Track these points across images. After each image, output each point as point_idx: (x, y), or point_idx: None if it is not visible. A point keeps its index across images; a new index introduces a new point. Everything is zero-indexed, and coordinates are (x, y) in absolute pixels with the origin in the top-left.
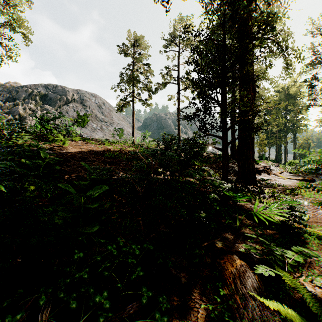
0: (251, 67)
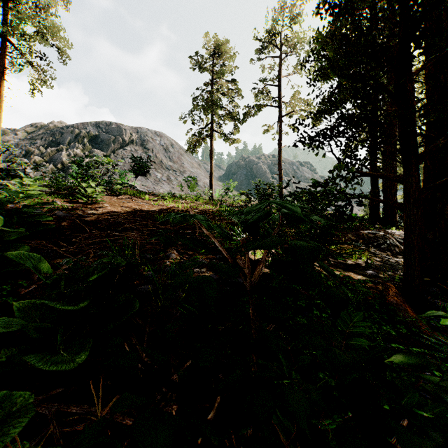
0: None
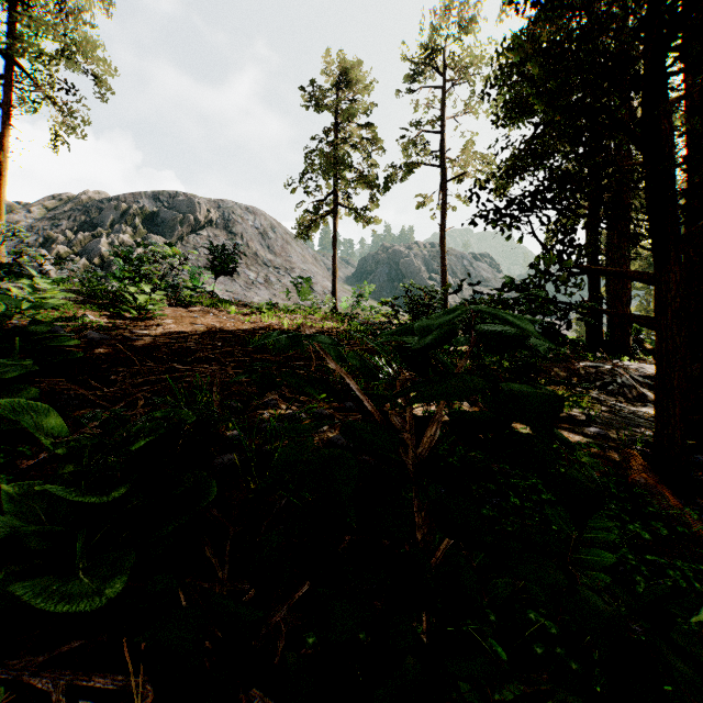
0: None
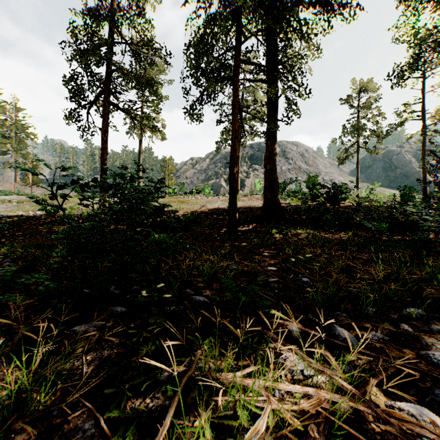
0: None
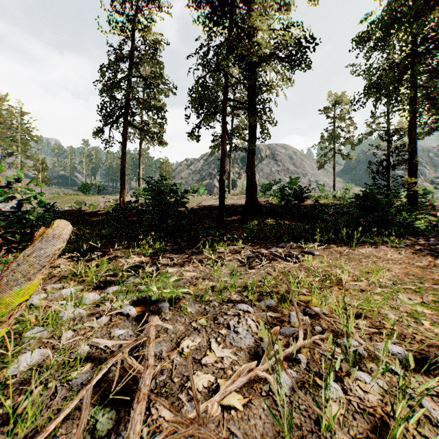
0: (414, 154)
